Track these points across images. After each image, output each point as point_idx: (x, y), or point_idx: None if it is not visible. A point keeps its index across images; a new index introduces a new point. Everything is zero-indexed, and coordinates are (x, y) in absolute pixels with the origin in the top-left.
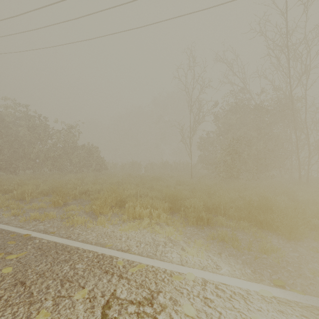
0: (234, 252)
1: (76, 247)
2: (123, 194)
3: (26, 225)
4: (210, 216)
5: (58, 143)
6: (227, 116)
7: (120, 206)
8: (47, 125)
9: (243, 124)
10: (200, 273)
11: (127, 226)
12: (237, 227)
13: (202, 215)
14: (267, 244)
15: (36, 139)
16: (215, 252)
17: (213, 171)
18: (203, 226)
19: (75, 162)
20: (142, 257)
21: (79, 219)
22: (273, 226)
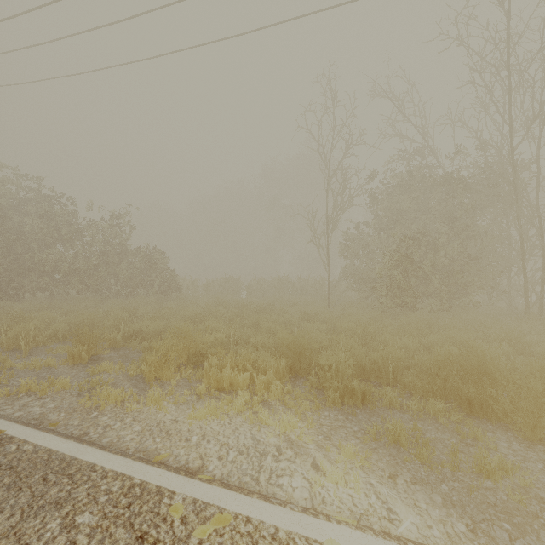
0: (422, 473)
1: (89, 464)
2: (203, 340)
3: (6, 406)
4: (367, 388)
5: (94, 245)
6: (392, 197)
7: (196, 363)
8: (73, 214)
9: (423, 210)
10: (355, 540)
11: (205, 409)
12: (421, 411)
13: (353, 386)
14: (492, 458)
15: (54, 238)
16: (383, 473)
17: (368, 294)
18: (355, 410)
19: (124, 279)
20: (226, 493)
21: (110, 393)
22: (495, 410)
